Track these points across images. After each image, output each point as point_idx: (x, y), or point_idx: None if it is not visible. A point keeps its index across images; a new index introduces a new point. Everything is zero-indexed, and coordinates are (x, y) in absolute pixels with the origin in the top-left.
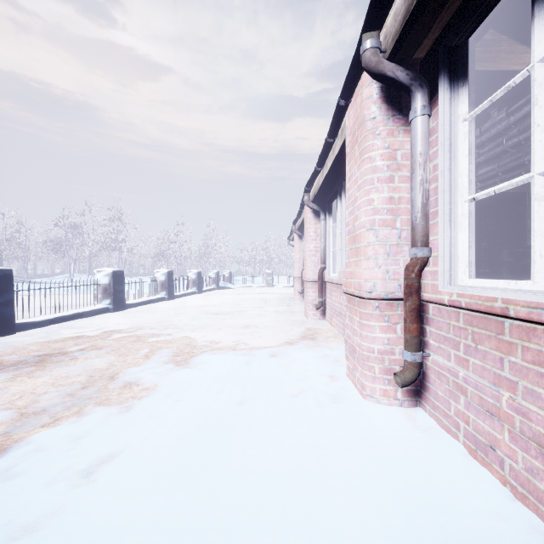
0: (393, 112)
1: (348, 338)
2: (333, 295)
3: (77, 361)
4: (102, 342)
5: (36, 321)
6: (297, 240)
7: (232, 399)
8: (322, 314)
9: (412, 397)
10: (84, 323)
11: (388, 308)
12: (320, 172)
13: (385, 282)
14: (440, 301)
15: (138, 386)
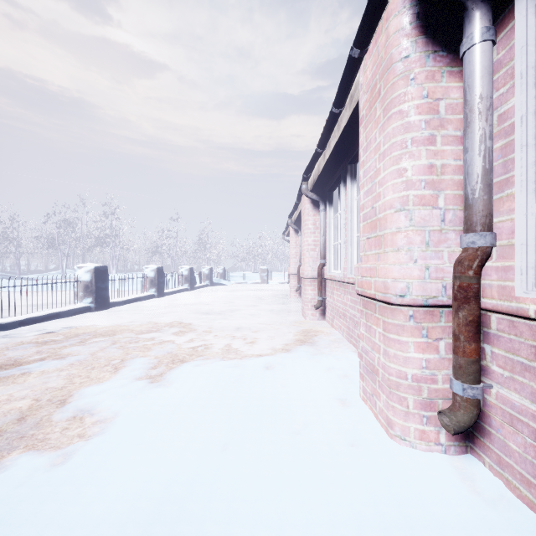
0: (433, 47)
1: (363, 353)
2: (335, 294)
3: (29, 377)
4: (69, 350)
5: (3, 323)
6: (293, 235)
7: (212, 442)
8: (322, 315)
9: (460, 441)
10: (59, 324)
11: (426, 317)
12: (321, 155)
13: (424, 282)
14: (518, 311)
15: (93, 417)
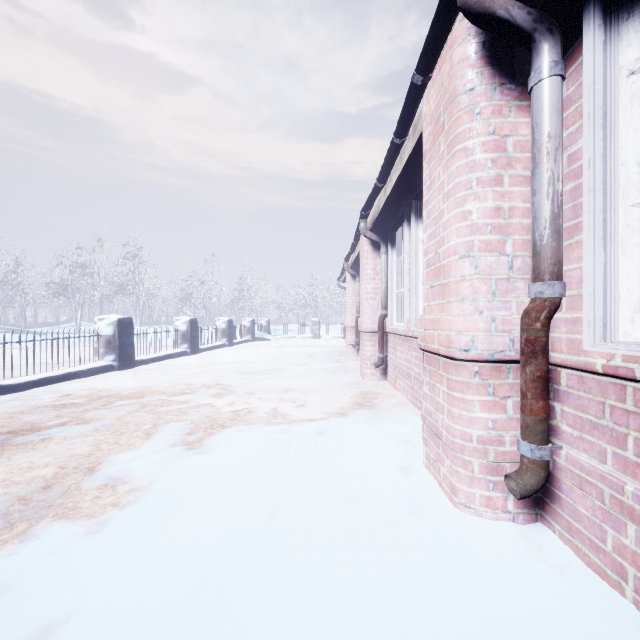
0: (501, 79)
1: (427, 415)
2: (398, 350)
3: (51, 443)
4: (92, 414)
5: (14, 384)
6: (350, 281)
7: (259, 510)
8: (383, 374)
9: (530, 508)
10: (78, 385)
11: (493, 374)
12: (382, 189)
13: (490, 335)
14: (586, 366)
15: (126, 485)
